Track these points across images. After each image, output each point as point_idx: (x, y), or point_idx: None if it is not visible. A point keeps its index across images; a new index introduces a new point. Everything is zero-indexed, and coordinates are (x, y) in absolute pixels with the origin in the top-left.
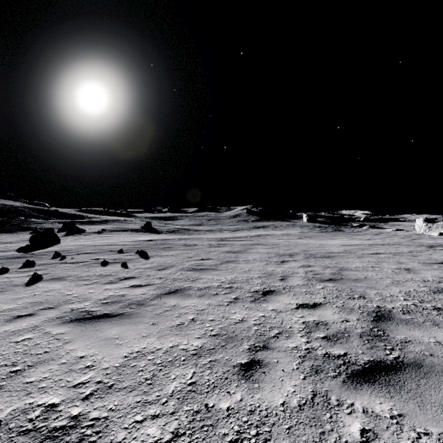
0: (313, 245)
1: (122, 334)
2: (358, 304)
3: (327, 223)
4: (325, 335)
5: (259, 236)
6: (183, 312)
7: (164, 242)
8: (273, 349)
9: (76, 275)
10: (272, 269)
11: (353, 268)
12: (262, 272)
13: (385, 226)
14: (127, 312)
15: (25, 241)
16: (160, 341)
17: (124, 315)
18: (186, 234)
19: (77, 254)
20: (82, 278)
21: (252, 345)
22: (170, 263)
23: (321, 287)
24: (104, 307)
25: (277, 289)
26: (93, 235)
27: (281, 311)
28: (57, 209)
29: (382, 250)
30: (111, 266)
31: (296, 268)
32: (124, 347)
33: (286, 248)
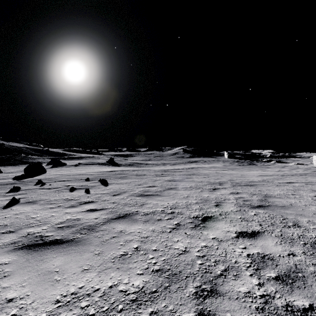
0: (236, 175)
1: (63, 266)
2: (296, 234)
3: (242, 159)
4: (277, 274)
5: (193, 168)
6: (128, 239)
7: (121, 173)
8: (222, 296)
9: (47, 199)
10: (207, 196)
11: (276, 196)
12: (199, 198)
13: (288, 161)
14: (76, 238)
15: (22, 172)
16: (99, 278)
17: (72, 242)
18: (138, 167)
19: (54, 181)
20: (50, 202)
21: (199, 288)
22: (123, 189)
23: (254, 214)
24: (57, 232)
25: (214, 215)
26: (71, 167)
27: (222, 241)
28: (48, 149)
29: (294, 179)
30: (76, 191)
31: (227, 195)
32: (60, 286)
33: (215, 177)
